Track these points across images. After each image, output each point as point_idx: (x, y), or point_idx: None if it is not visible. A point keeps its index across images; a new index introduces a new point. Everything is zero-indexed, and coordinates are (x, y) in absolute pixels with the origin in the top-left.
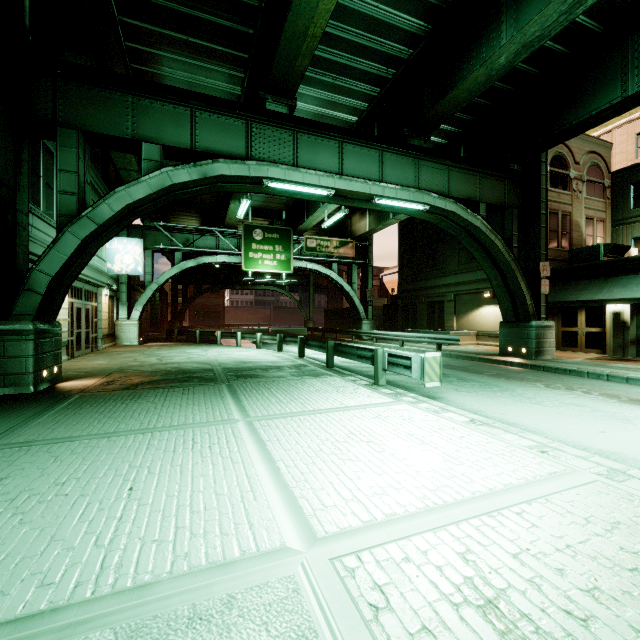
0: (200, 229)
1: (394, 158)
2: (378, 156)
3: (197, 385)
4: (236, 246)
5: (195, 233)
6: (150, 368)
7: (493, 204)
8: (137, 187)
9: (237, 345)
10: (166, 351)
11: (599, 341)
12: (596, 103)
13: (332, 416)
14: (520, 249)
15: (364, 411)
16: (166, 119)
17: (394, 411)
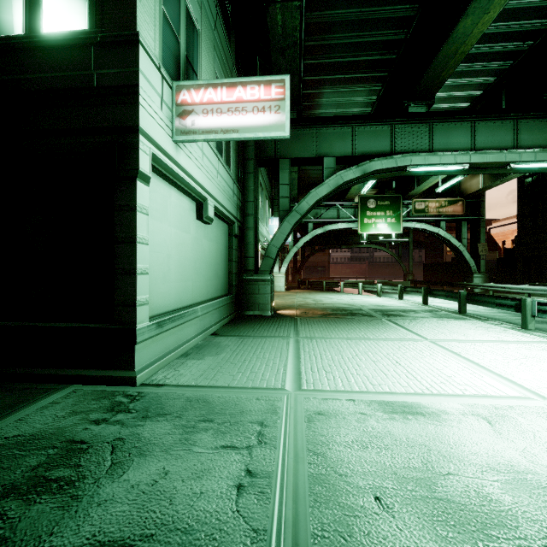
0: (325, 204)
1: (530, 123)
2: (512, 125)
3: (364, 318)
4: (352, 215)
5: (322, 208)
6: (316, 306)
7: None
8: (322, 188)
9: (358, 293)
10: (310, 296)
11: None
12: None
13: (498, 345)
14: None
15: (527, 345)
16: (336, 138)
17: None
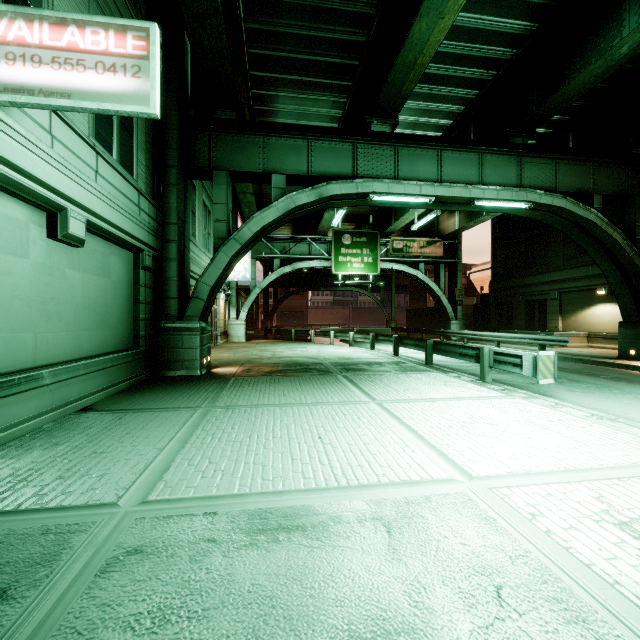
0: (295, 238)
1: (494, 159)
2: (477, 159)
3: (317, 375)
4: (326, 251)
5: (290, 241)
6: (270, 360)
7: (610, 194)
8: (269, 212)
9: (330, 343)
10: (272, 347)
11: None
12: None
13: (449, 404)
14: None
15: (478, 402)
16: (288, 152)
17: (508, 403)
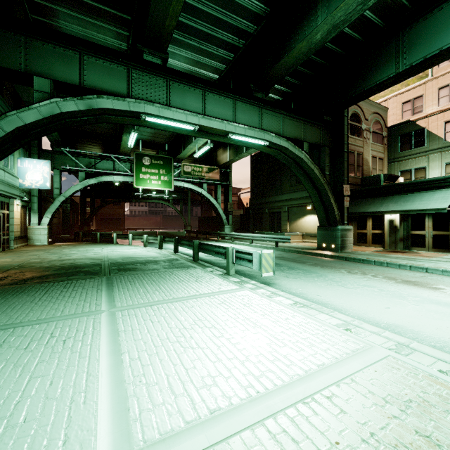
0: (100, 155)
1: (244, 106)
2: (232, 103)
3: (81, 278)
4: (129, 169)
5: (96, 158)
6: (47, 264)
7: (313, 143)
8: (28, 113)
9: (129, 244)
10: (69, 249)
11: (380, 239)
12: (379, 76)
13: (186, 303)
14: (331, 176)
15: (213, 298)
16: (57, 59)
17: (237, 297)
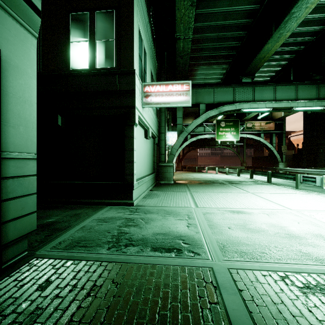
0: None
1: (303, 87)
2: (294, 88)
3: (220, 184)
4: (212, 130)
5: None
6: (195, 179)
7: None
8: (199, 119)
9: (216, 173)
10: (190, 174)
11: None
12: None
13: (281, 194)
14: None
15: (294, 194)
16: (205, 94)
17: (308, 195)
